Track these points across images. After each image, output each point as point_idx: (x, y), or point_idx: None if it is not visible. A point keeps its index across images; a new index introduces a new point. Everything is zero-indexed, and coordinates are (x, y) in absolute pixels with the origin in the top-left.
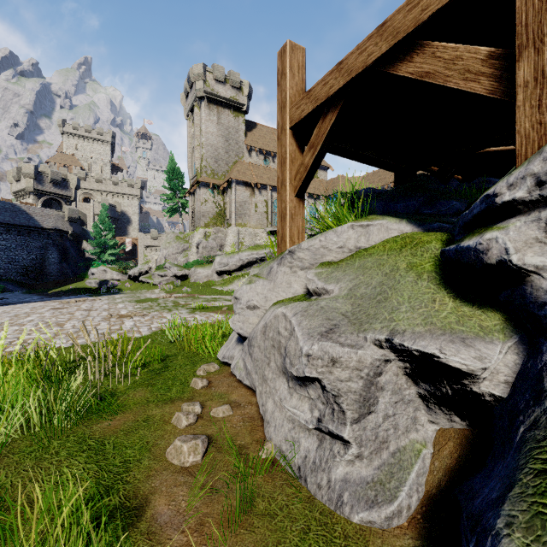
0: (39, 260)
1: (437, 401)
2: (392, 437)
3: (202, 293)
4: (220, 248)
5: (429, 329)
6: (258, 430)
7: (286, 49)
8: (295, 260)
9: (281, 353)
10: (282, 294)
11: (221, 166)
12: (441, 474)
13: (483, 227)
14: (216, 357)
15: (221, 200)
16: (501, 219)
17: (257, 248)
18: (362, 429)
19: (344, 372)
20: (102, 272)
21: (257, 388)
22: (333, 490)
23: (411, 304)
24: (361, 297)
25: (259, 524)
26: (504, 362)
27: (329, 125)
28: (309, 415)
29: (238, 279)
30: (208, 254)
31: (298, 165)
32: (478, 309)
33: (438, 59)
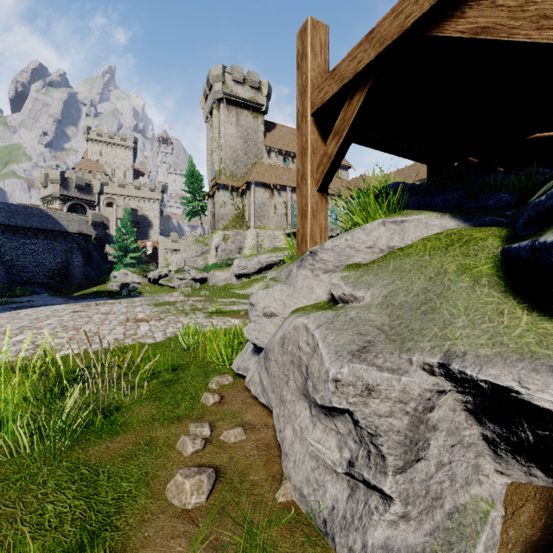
0: (65, 263)
1: (510, 447)
2: (448, 491)
3: (220, 297)
4: (238, 251)
5: (499, 352)
6: (275, 461)
7: (307, 26)
8: (317, 262)
9: (302, 372)
10: (302, 300)
11: (240, 168)
12: (519, 550)
13: None
14: (231, 367)
15: (240, 202)
16: None
17: (276, 250)
18: (409, 481)
19: (384, 404)
20: (123, 275)
21: (274, 409)
22: None
23: (470, 317)
24: (401, 307)
25: None
26: None
27: (357, 106)
28: (337, 455)
29: (256, 282)
30: (227, 257)
31: (321, 155)
32: None
33: (499, 8)
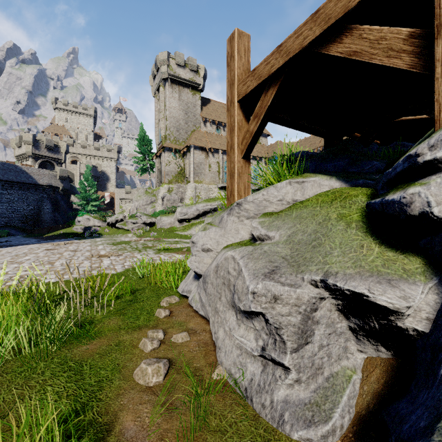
0: (36, 210)
1: (365, 333)
2: (326, 364)
3: (166, 237)
4: (180, 200)
5: (358, 271)
6: (211, 354)
7: (235, 35)
8: (242, 211)
9: (230, 289)
10: (231, 239)
11: (182, 134)
12: (369, 398)
13: (405, 183)
14: (177, 291)
15: (182, 162)
16: (422, 176)
17: (211, 200)
18: (301, 357)
19: (285, 307)
20: (86, 220)
21: (210, 318)
22: (275, 409)
23: (342, 249)
24: (299, 243)
25: (211, 439)
26: (426, 301)
27: (270, 98)
28: (255, 344)
29: (195, 225)
30: (171, 205)
31: (245, 132)
32: (401, 254)
33: (364, 40)
